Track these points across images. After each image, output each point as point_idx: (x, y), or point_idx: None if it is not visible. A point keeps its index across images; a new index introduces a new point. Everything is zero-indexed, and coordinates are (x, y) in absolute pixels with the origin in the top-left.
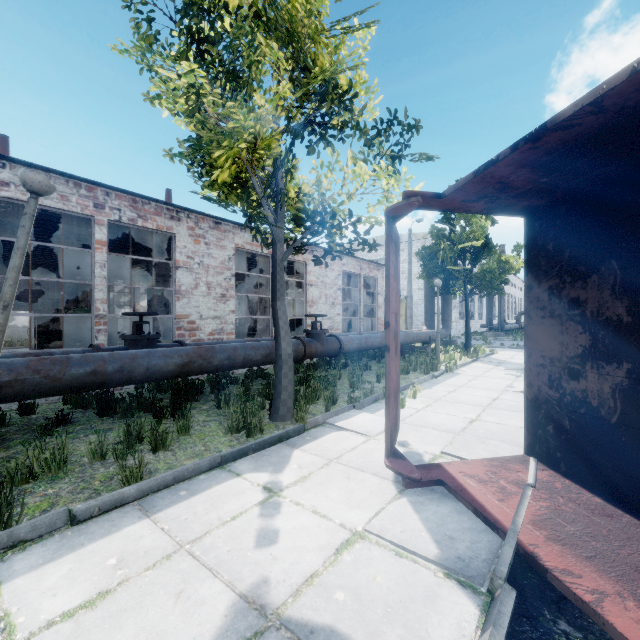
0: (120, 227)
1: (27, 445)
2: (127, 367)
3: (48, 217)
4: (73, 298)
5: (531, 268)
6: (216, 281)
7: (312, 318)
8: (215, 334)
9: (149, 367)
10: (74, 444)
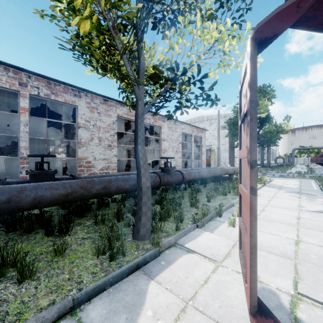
0: (45, 103)
1: None
2: (14, 198)
3: None
4: (32, 149)
5: None
6: (105, 136)
7: (164, 160)
8: (104, 169)
9: (36, 197)
10: None
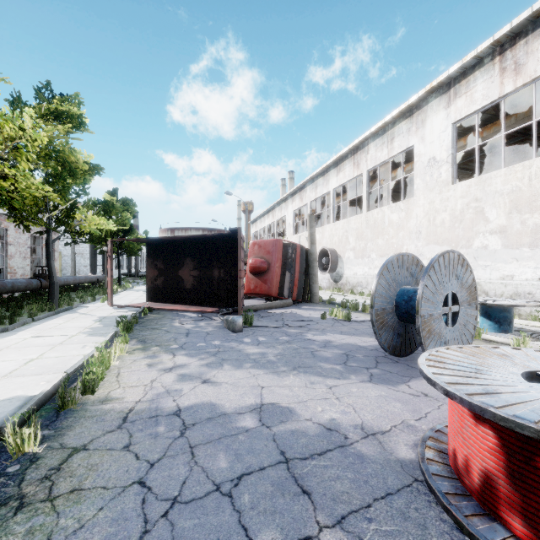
0: None
1: None
2: None
3: None
4: None
5: (148, 256)
6: None
7: (11, 267)
8: None
9: None
10: None
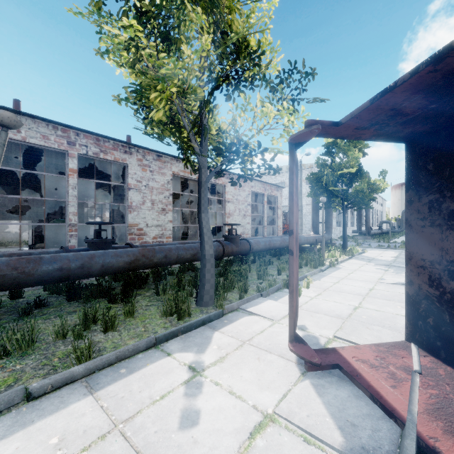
0: (88, 159)
1: (2, 328)
2: (86, 264)
3: (36, 152)
4: (59, 212)
5: (412, 185)
6: (158, 199)
7: (229, 226)
8: (157, 238)
9: (104, 264)
10: (45, 324)
